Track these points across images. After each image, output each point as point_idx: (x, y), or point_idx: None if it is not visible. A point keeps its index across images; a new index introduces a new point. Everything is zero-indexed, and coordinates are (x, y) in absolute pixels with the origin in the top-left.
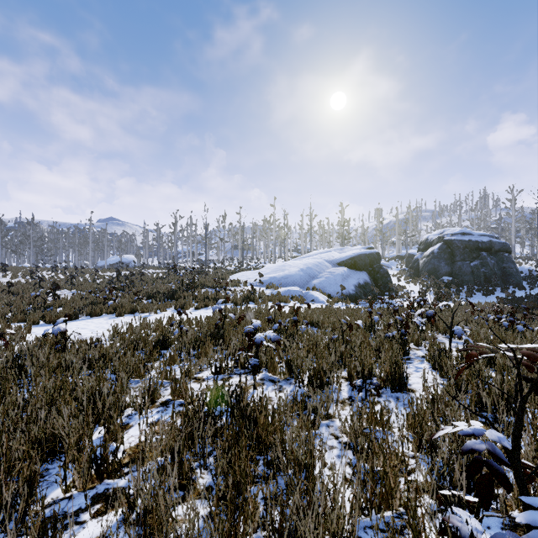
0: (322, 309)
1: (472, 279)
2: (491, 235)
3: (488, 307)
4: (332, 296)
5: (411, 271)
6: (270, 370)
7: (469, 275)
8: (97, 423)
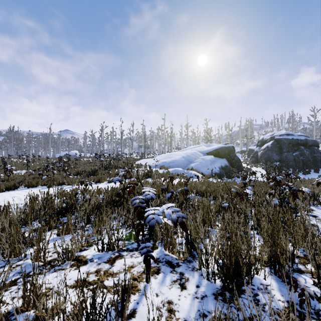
0: (201, 182)
1: (294, 164)
2: (306, 135)
3: None
4: (204, 174)
5: (253, 159)
6: (166, 246)
7: (292, 161)
8: None
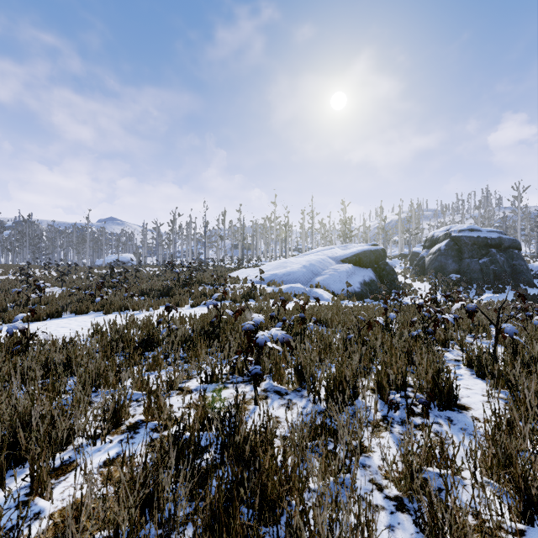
0: (329, 307)
1: (480, 277)
2: (500, 232)
3: (514, 303)
4: (337, 294)
5: (417, 268)
6: (275, 378)
7: (478, 272)
8: (26, 461)
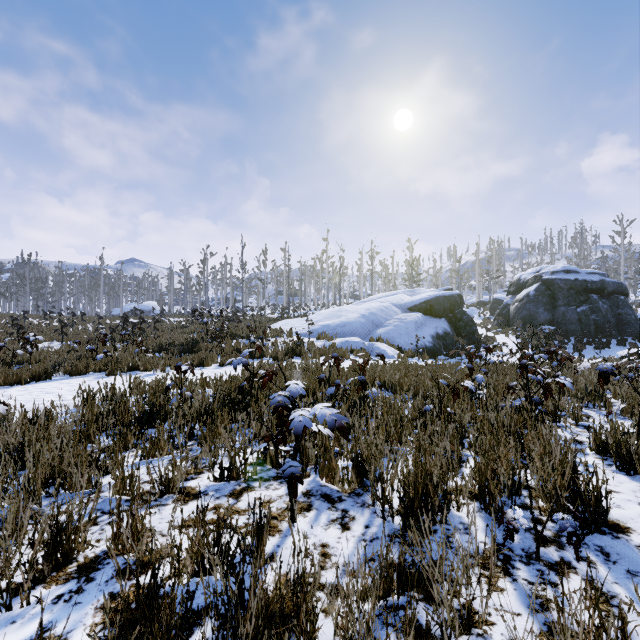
0: (395, 366)
1: (579, 329)
2: (602, 273)
3: (635, 362)
4: (403, 349)
5: (500, 319)
6: (323, 473)
7: (575, 323)
8: None
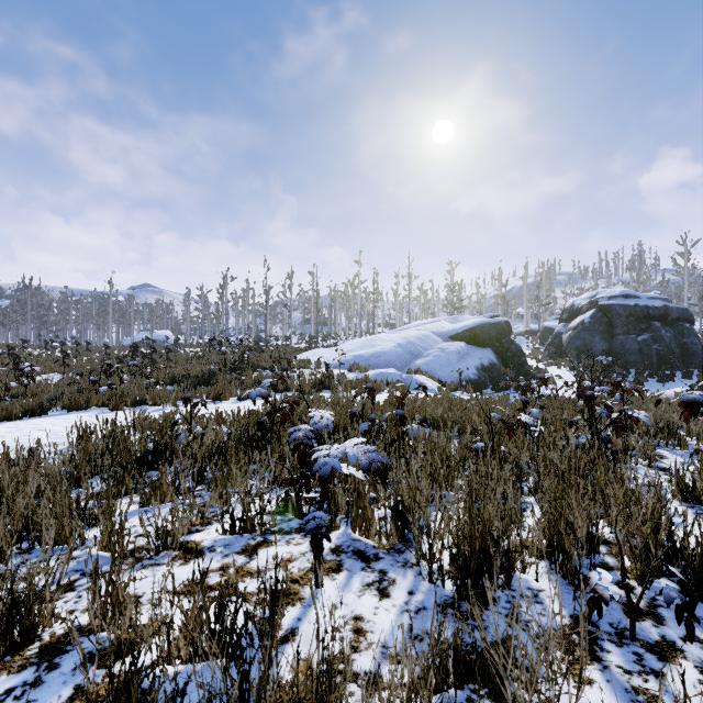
0: (436, 400)
1: (639, 360)
2: (665, 298)
3: None
4: (444, 382)
5: (551, 349)
6: (355, 524)
7: (636, 354)
8: None
